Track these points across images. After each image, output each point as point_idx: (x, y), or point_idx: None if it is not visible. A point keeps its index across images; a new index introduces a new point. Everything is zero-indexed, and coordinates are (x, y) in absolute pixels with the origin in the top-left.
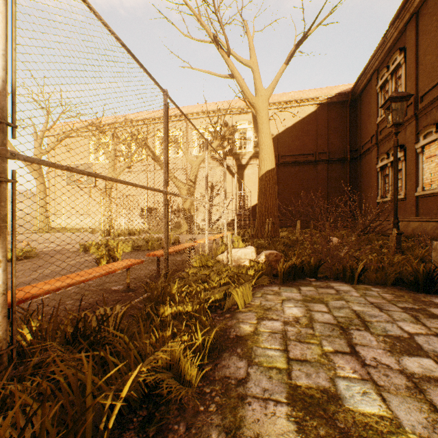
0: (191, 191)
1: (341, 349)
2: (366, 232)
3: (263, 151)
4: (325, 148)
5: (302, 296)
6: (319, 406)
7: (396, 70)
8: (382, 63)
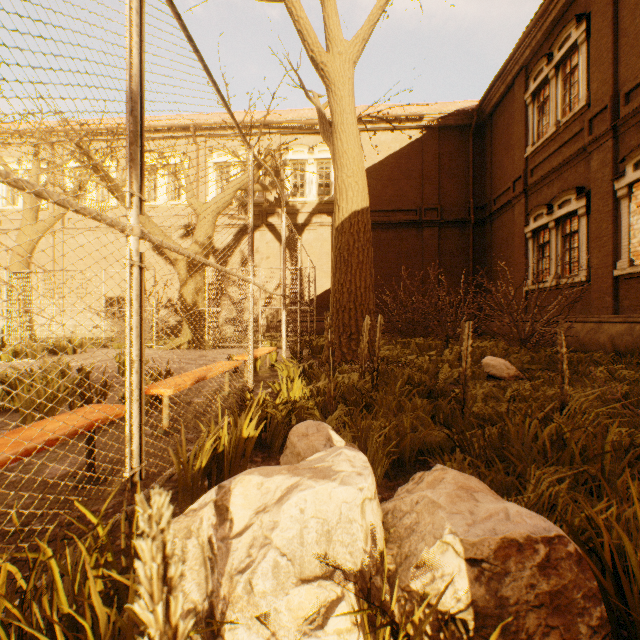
0: (199, 263)
1: None
2: (530, 343)
3: (344, 170)
4: (435, 201)
5: None
6: None
7: (566, 58)
8: (535, 53)
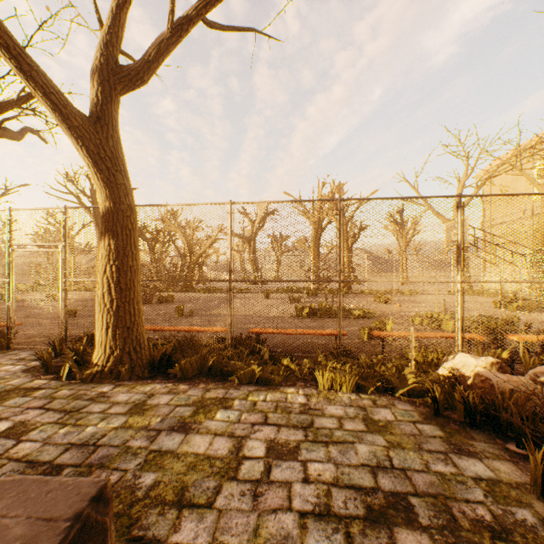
0: None
1: (270, 419)
2: None
3: None
4: None
5: (385, 420)
6: (221, 403)
7: None
8: None
